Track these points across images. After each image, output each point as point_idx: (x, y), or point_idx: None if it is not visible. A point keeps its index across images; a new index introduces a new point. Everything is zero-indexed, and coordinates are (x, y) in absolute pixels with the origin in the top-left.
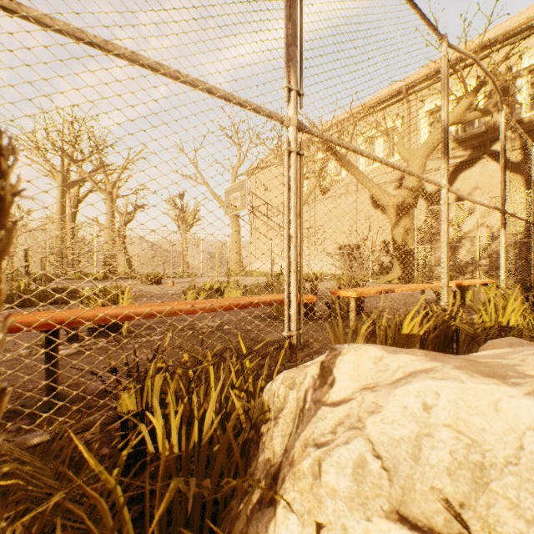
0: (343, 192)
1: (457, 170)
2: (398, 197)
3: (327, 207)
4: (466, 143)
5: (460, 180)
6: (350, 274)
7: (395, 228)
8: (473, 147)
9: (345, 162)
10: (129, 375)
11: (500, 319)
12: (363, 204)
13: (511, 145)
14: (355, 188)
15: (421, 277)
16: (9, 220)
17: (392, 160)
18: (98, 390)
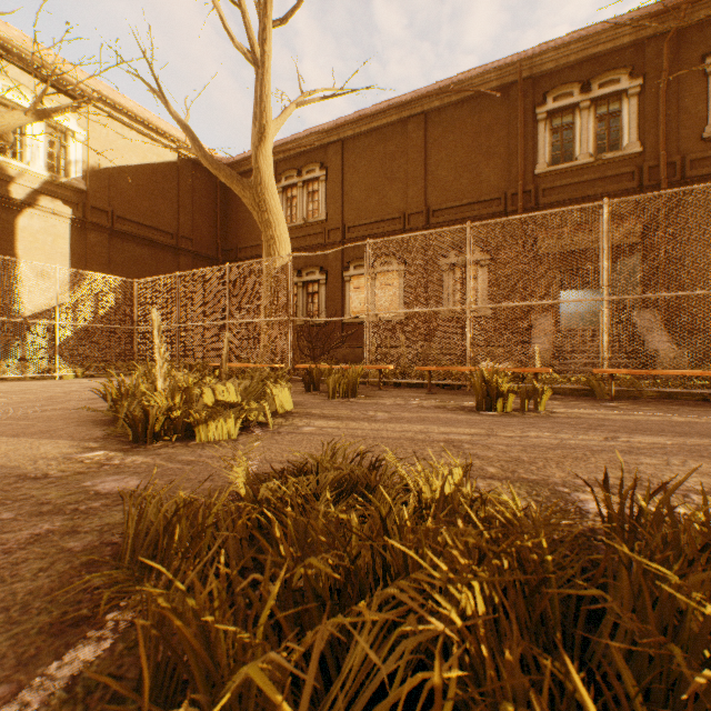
0: None
1: None
2: None
3: None
4: None
5: None
6: None
7: None
8: None
9: None
10: (519, 377)
11: (385, 373)
12: None
13: None
14: None
15: None
16: (535, 350)
17: None
18: (526, 378)
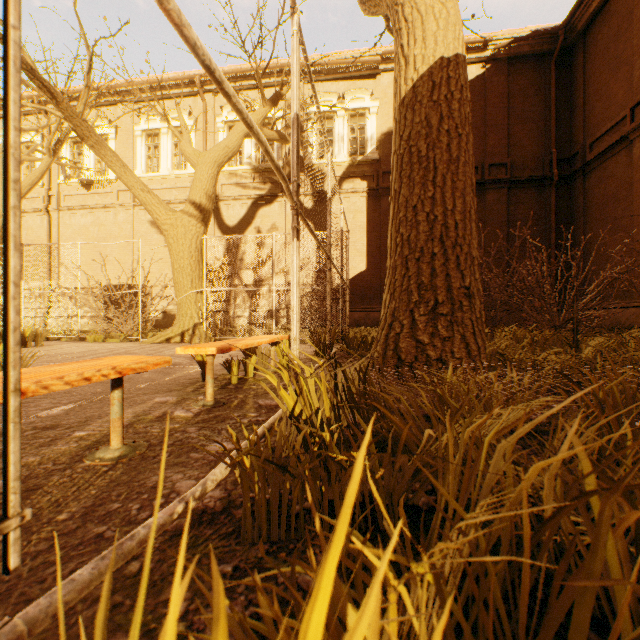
0: (111, 202)
1: (258, 204)
2: (181, 213)
3: (83, 221)
4: (267, 176)
5: (260, 217)
6: (106, 331)
7: (176, 259)
8: (273, 181)
9: (81, 125)
10: None
11: None
12: (143, 225)
13: (305, 189)
14: (131, 199)
15: (213, 332)
16: None
17: (184, 172)
18: None
